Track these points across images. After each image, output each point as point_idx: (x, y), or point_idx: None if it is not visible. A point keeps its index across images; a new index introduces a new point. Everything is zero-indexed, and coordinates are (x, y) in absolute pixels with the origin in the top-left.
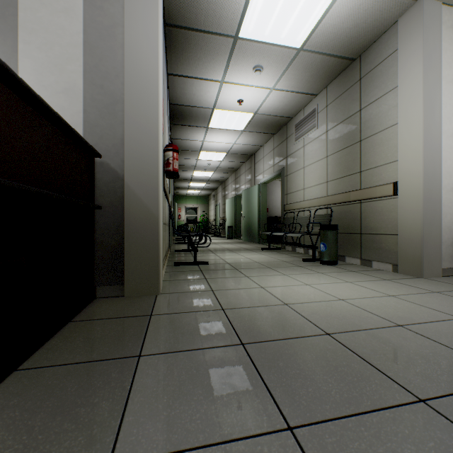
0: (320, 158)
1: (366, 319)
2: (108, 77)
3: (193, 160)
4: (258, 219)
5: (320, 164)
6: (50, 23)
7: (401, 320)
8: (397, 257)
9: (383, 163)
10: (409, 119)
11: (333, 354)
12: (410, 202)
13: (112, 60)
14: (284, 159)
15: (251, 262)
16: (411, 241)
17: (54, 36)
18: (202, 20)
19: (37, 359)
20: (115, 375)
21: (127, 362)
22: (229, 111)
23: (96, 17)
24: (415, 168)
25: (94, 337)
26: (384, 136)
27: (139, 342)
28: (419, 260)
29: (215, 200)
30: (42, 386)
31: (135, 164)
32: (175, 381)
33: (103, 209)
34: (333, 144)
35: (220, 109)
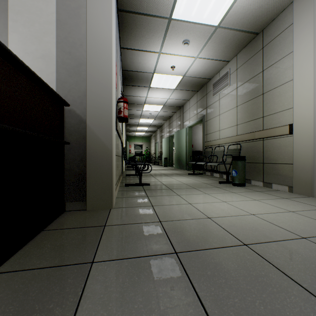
0: (232, 107)
1: (275, 232)
2: (74, 46)
3: (139, 111)
4: (186, 152)
5: (232, 112)
6: (32, 6)
7: (304, 233)
8: (292, 181)
9: (281, 110)
10: (302, 76)
11: (252, 264)
12: (302, 139)
13: (78, 33)
14: (204, 109)
15: (181, 184)
16: (304, 168)
17: (34, 16)
18: (145, 6)
19: (11, 264)
20: (71, 280)
21: (82, 267)
22: (165, 75)
23: (65, 1)
24: (307, 113)
25: (59, 244)
26: (282, 90)
27: (93, 250)
28: (310, 183)
29: (155, 139)
30: (9, 290)
31: (94, 111)
32: (120, 288)
33: (71, 145)
34: (241, 97)
35: (158, 73)
